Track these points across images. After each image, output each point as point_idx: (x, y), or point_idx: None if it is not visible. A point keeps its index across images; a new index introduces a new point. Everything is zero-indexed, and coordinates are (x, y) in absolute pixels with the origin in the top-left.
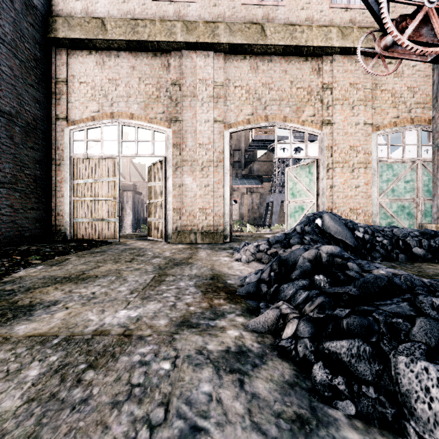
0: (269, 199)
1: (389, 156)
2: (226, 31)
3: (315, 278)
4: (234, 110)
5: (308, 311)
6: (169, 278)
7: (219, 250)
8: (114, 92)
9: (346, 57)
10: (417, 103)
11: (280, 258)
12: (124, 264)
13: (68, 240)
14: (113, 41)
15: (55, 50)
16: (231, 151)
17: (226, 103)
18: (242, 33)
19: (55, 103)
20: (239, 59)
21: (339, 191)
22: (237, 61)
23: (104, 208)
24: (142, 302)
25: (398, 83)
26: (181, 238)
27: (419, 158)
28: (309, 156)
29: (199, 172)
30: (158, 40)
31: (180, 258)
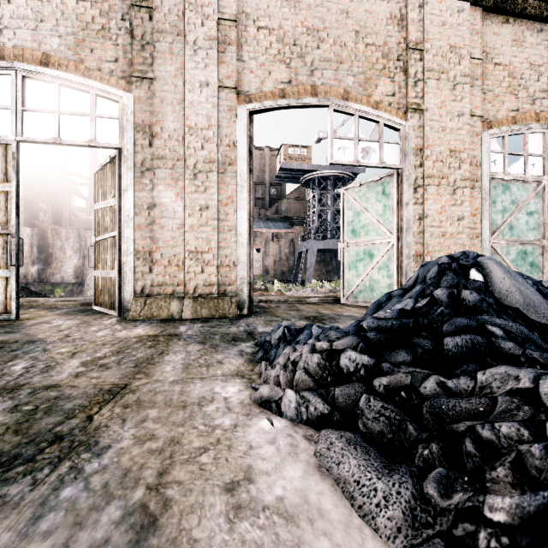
0: (301, 247)
1: (507, 171)
2: None
3: None
4: (256, 70)
5: None
6: None
7: (222, 342)
8: (6, 6)
9: (443, 0)
10: (543, 91)
11: None
12: None
13: None
14: None
15: None
16: (251, 147)
17: (242, 57)
18: None
19: None
20: None
21: (434, 224)
22: None
23: None
24: None
25: (518, 56)
26: (151, 309)
27: (547, 177)
28: (385, 164)
29: (188, 181)
30: None
31: (79, 399)
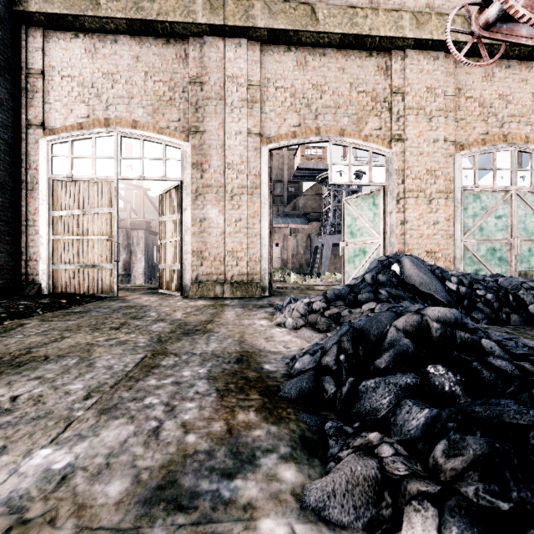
0: (317, 241)
1: (477, 184)
2: (263, 11)
3: (428, 371)
4: (275, 119)
5: (448, 470)
6: (168, 361)
7: (254, 308)
8: (111, 90)
9: (421, 52)
10: (511, 116)
11: (354, 330)
12: (105, 333)
13: (44, 294)
14: (108, 19)
15: (25, 29)
16: (271, 175)
17: (264, 110)
18: (286, 16)
19: (25, 103)
20: (281, 51)
21: (413, 228)
22: (279, 53)
23: (96, 251)
24: (95, 423)
25: (488, 89)
26: (203, 291)
27: (514, 187)
28: (373, 182)
29: (227, 202)
30: (171, 21)
31: (195, 323)
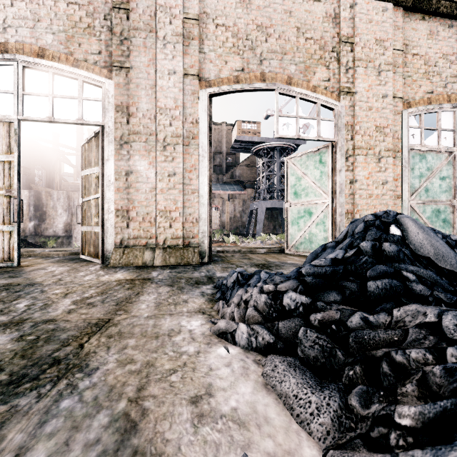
0: (252, 206)
1: (423, 143)
2: None
3: None
4: (215, 60)
5: None
6: None
7: (187, 285)
8: (10, 8)
9: (370, 1)
10: (454, 77)
11: None
12: None
13: None
14: None
15: None
16: (210, 124)
17: (203, 49)
18: None
19: None
20: None
21: (362, 187)
22: None
23: None
24: None
25: (433, 47)
26: (128, 258)
27: (456, 148)
28: (322, 137)
29: (159, 152)
30: None
31: (72, 331)
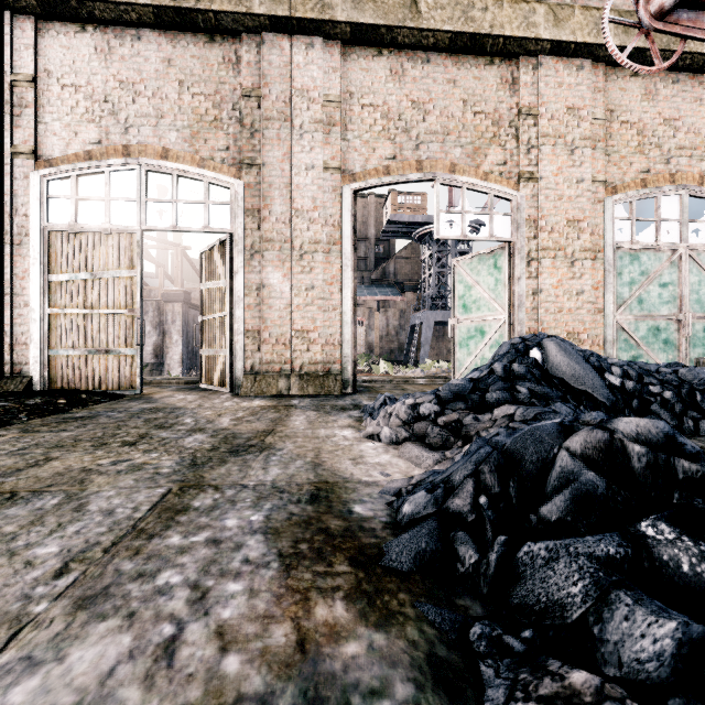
0: (414, 319)
1: (635, 240)
2: None
3: (645, 534)
4: (360, 148)
5: None
6: (203, 500)
7: (333, 410)
8: (132, 106)
9: (560, 60)
10: (680, 148)
11: (500, 455)
12: (113, 452)
13: (36, 392)
14: (128, 6)
15: (10, 19)
16: (355, 226)
17: (346, 136)
18: (376, 6)
19: (10, 122)
20: (369, 55)
21: (549, 300)
22: (367, 58)
23: (111, 330)
24: (64, 630)
25: (649, 111)
26: (261, 386)
27: (684, 244)
28: (495, 237)
29: (295, 262)
30: (217, 10)
31: (249, 434)
